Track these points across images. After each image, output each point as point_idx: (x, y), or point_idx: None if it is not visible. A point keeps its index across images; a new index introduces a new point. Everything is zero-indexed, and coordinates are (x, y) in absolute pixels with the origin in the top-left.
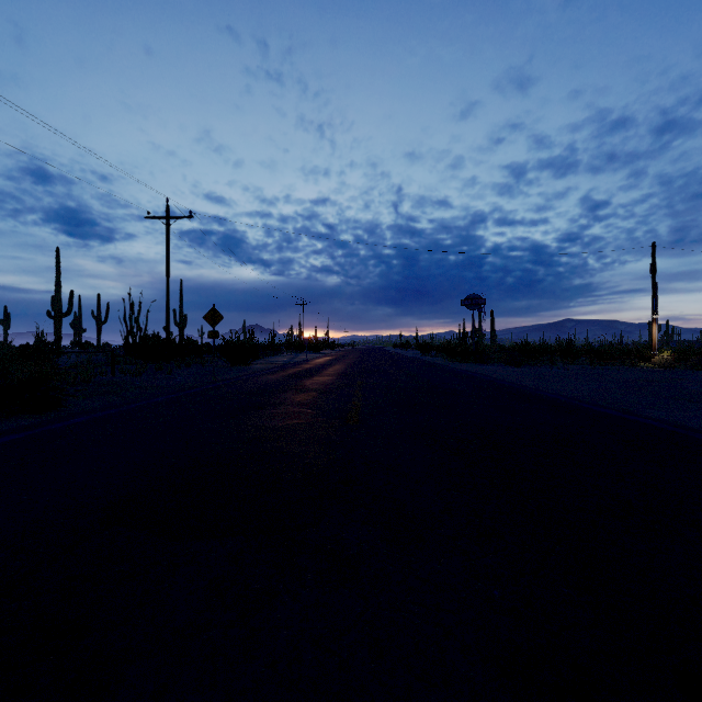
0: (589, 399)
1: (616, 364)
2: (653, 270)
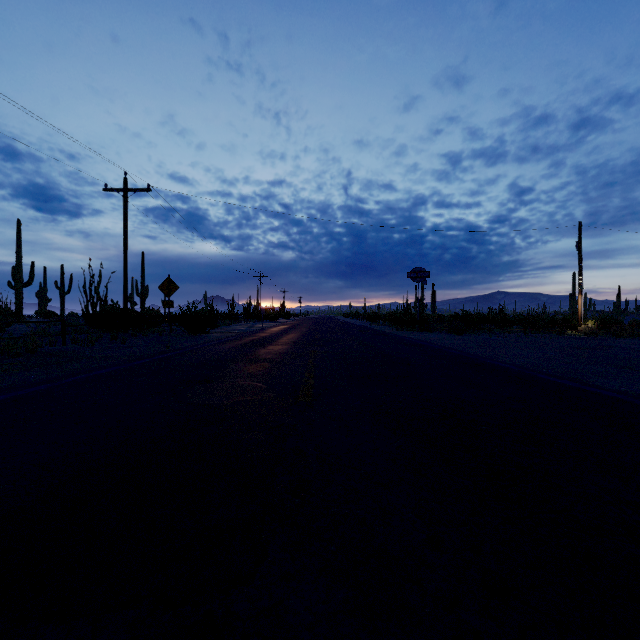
0: (538, 368)
1: (546, 332)
2: (578, 247)
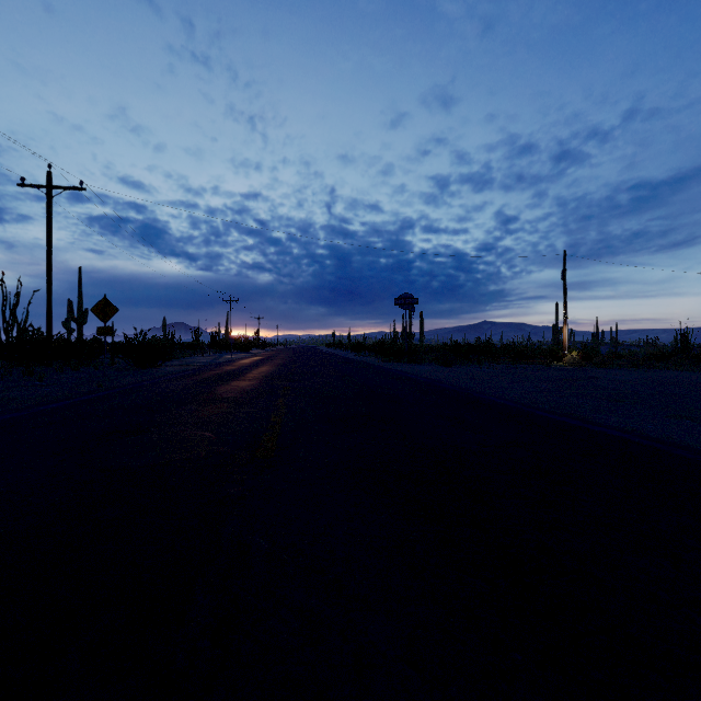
0: (534, 403)
1: (534, 363)
2: (564, 276)
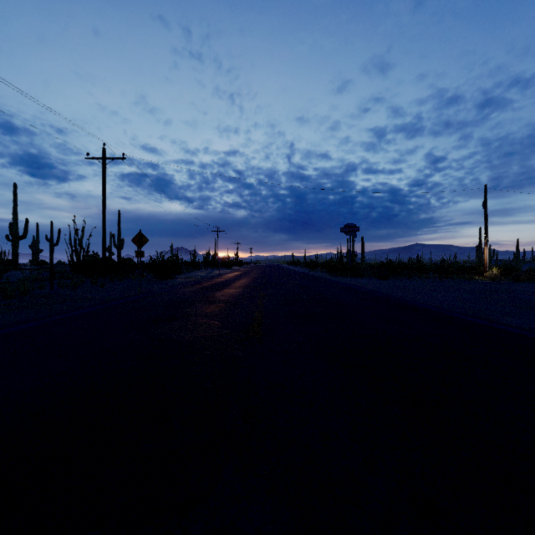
0: (452, 308)
1: (458, 278)
2: (484, 206)
